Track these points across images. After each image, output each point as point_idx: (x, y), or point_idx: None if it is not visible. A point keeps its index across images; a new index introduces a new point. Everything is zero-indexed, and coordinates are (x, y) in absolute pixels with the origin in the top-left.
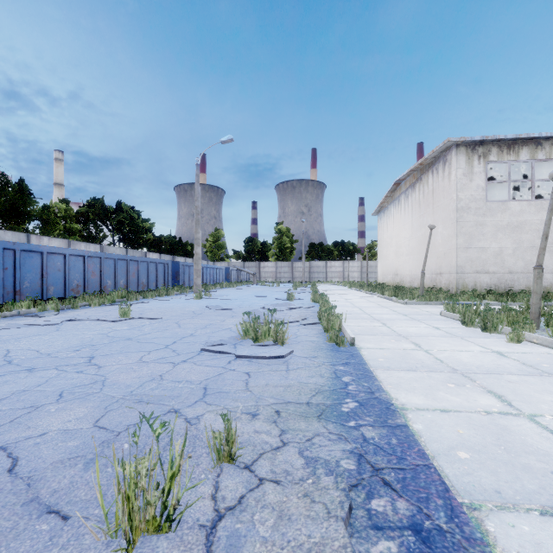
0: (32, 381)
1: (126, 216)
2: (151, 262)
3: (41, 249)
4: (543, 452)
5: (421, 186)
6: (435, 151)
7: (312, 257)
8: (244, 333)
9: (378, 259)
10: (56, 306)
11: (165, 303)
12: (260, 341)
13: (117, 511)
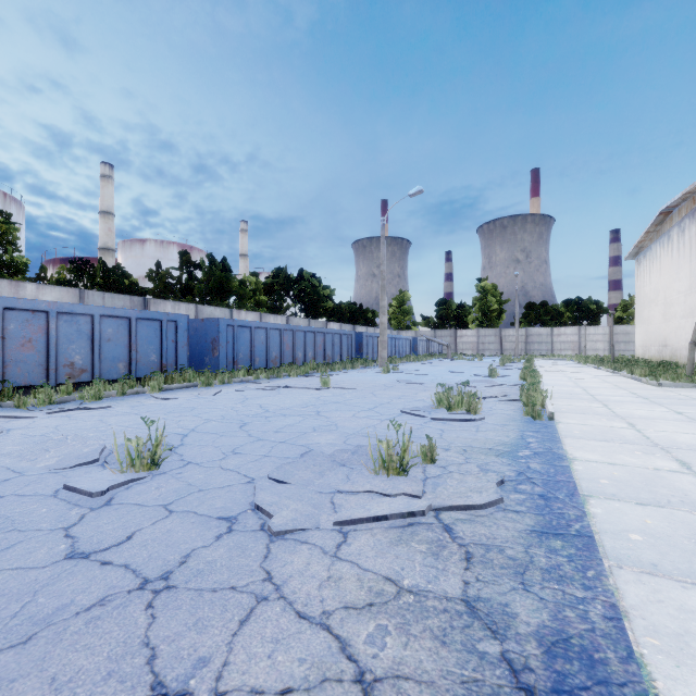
0: (291, 421)
1: (308, 284)
2: (336, 333)
3: (251, 324)
4: (681, 489)
5: None
6: None
7: (530, 321)
8: (437, 403)
9: (636, 323)
10: (267, 375)
11: (354, 376)
12: (453, 410)
13: (379, 462)
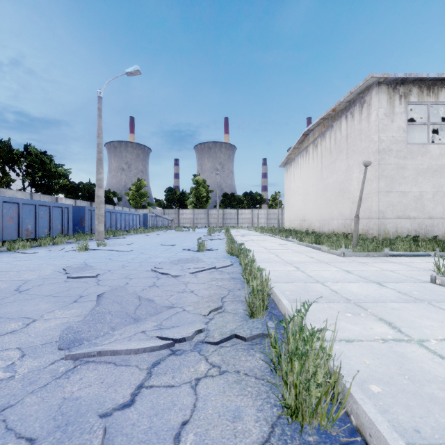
0: None
1: (35, 160)
2: (42, 205)
3: None
4: None
5: (332, 133)
6: (353, 92)
7: (225, 205)
8: None
9: (285, 207)
10: None
11: (19, 260)
12: None
13: None
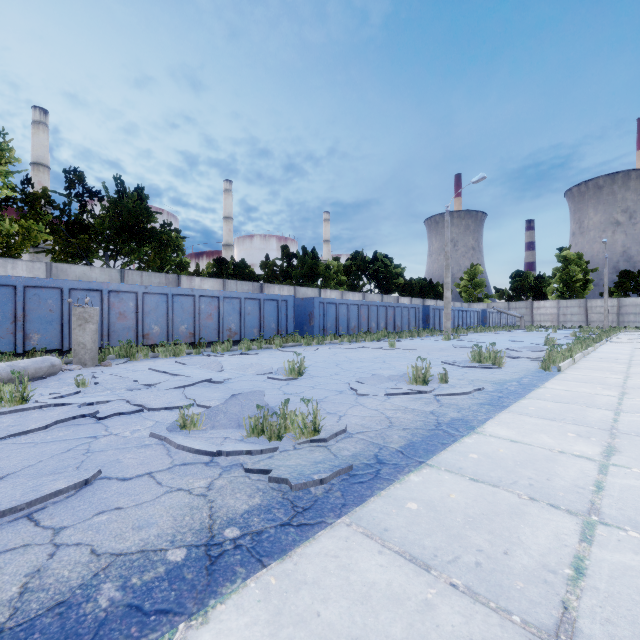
0: (366, 364)
1: (381, 265)
2: (404, 307)
3: (336, 301)
4: (595, 400)
5: None
6: None
7: (624, 291)
8: (472, 359)
9: None
10: (348, 339)
11: (417, 342)
12: (483, 363)
13: (412, 378)
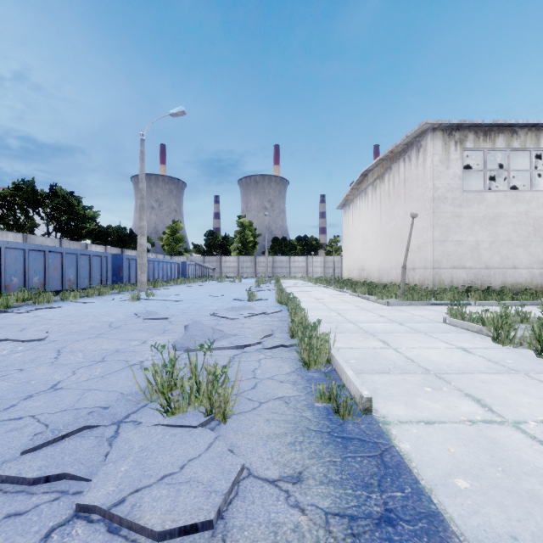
0: None
1: (62, 202)
2: (82, 254)
3: None
4: None
5: (391, 176)
6: (409, 136)
7: (275, 251)
8: (150, 388)
9: (343, 254)
10: None
11: (83, 308)
12: (177, 412)
13: None
